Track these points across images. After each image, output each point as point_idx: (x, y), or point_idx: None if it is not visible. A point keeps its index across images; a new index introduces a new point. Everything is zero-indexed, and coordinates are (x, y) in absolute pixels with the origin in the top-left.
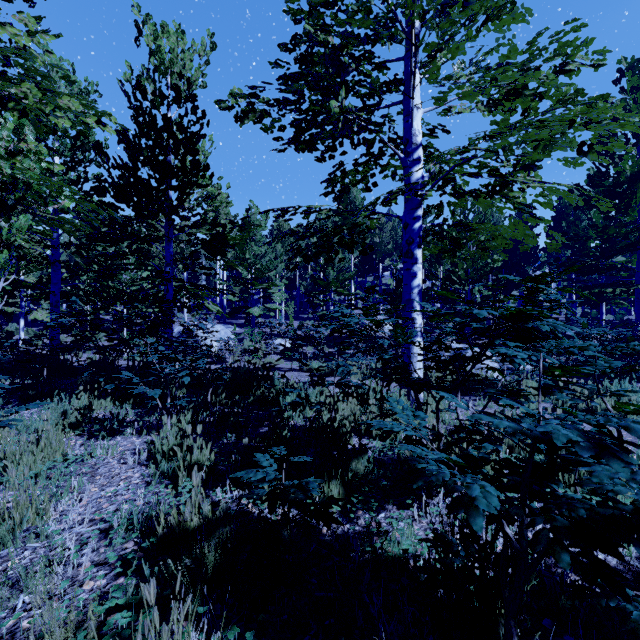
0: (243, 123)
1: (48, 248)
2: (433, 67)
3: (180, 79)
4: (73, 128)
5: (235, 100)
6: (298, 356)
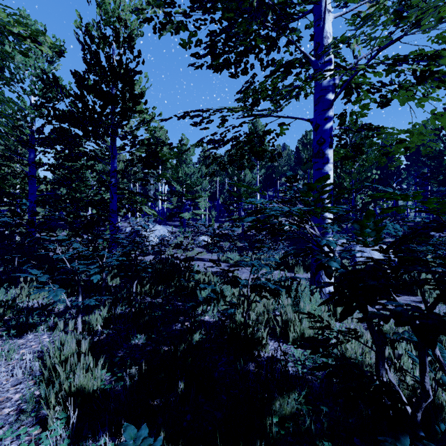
0: (161, 34)
1: (24, 166)
2: None
3: (118, 22)
4: (15, 49)
5: (153, 11)
6: (216, 250)
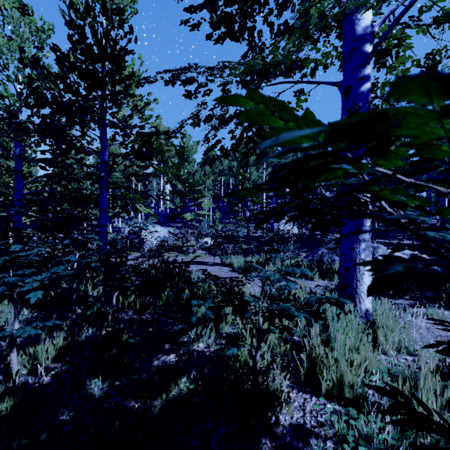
0: None
1: (8, 160)
2: None
3: None
4: None
5: None
6: (219, 252)
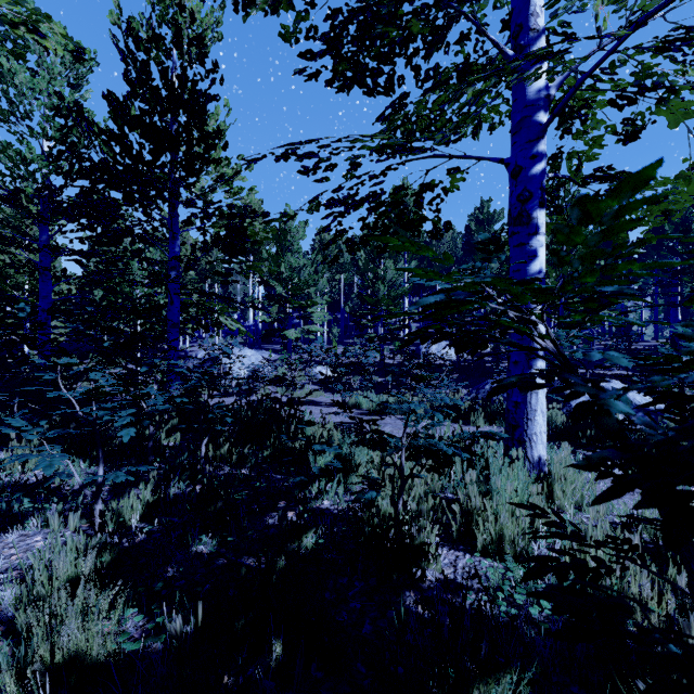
0: (248, 14)
1: (31, 252)
2: None
3: (180, 12)
4: (2, 46)
5: None
6: (341, 387)
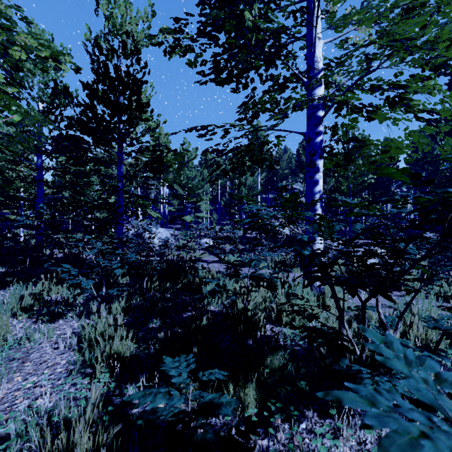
0: (171, 57)
1: (33, 170)
2: None
3: (126, 36)
4: (36, 67)
5: (164, 36)
6: (218, 251)
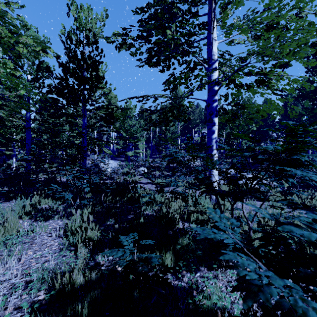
0: (120, 50)
1: (24, 121)
2: (224, 14)
3: (89, 32)
4: (31, 55)
5: (115, 37)
6: (151, 176)
